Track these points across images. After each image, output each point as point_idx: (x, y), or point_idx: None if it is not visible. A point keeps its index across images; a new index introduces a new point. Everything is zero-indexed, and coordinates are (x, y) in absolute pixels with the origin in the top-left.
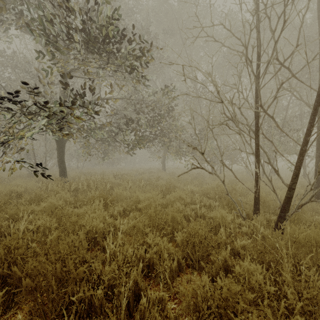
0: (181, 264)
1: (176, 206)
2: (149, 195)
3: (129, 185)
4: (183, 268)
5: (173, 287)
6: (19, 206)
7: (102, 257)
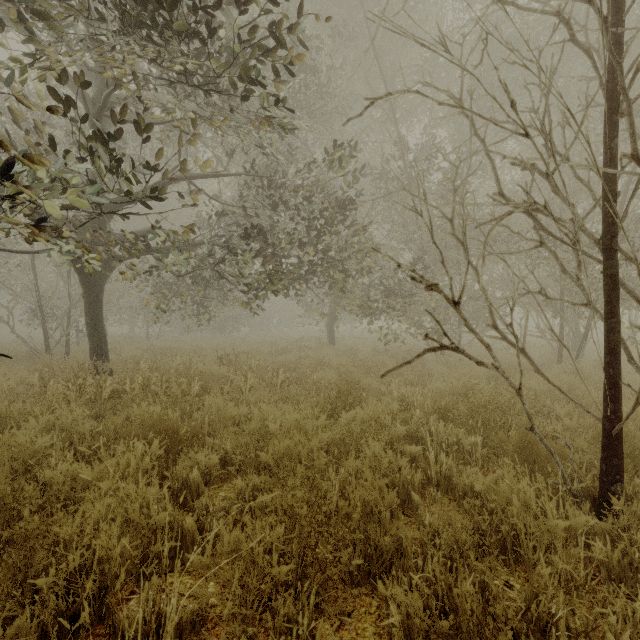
0: None
1: (370, 453)
2: (293, 418)
3: (248, 383)
4: None
5: None
6: None
7: None
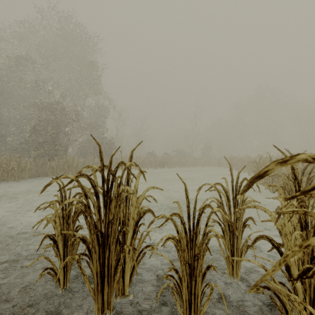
0: None
1: None
2: None
3: None
4: None
5: None
6: None
7: None
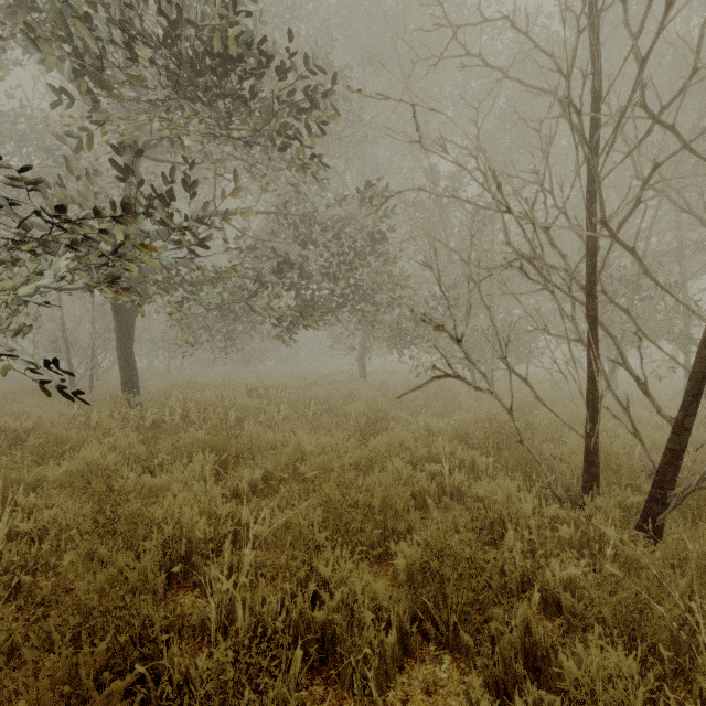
0: (408, 635)
1: (393, 468)
2: (326, 440)
3: (281, 414)
4: (414, 646)
5: (387, 705)
6: (4, 471)
7: (200, 613)
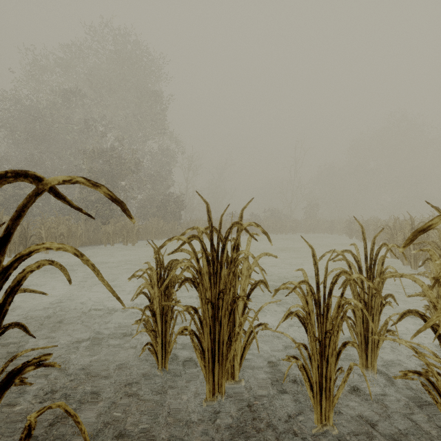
0: None
1: None
2: None
3: None
4: None
5: None
6: None
7: None
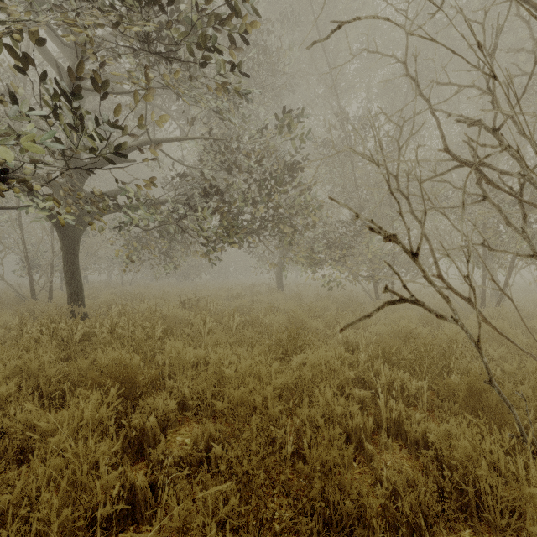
0: None
1: (323, 400)
2: (248, 363)
3: (206, 327)
4: None
5: None
6: None
7: None
